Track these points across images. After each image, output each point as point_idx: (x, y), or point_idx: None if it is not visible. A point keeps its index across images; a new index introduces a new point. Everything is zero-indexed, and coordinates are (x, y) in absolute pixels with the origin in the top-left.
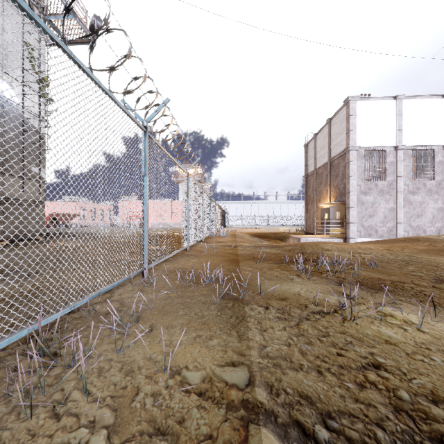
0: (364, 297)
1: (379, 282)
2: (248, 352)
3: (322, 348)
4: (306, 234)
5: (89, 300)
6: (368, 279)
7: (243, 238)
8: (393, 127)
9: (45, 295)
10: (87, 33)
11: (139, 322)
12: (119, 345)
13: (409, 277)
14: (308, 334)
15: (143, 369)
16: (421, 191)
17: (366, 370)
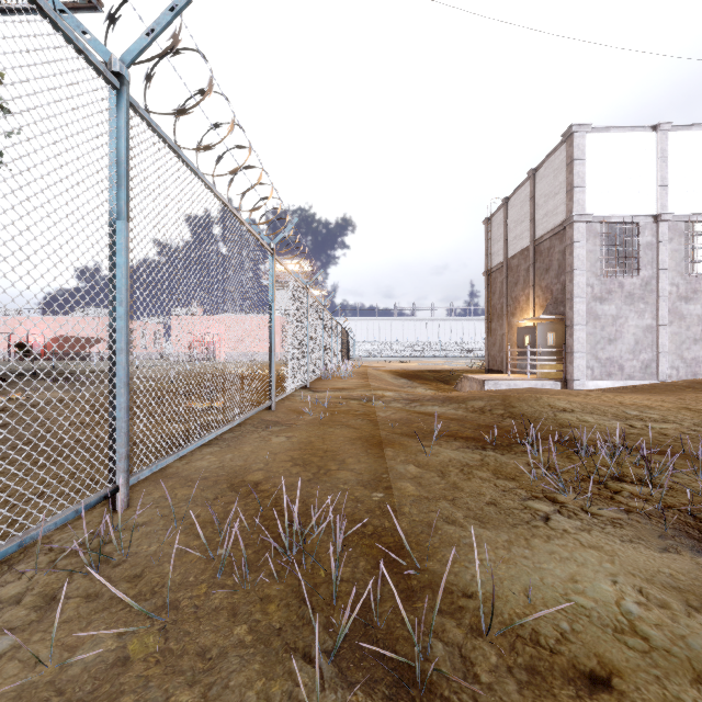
0: None
1: None
2: None
3: None
4: (489, 371)
5: None
6: None
7: (382, 380)
8: (651, 182)
9: None
10: None
11: None
12: None
13: None
14: None
15: None
16: (701, 297)
17: None
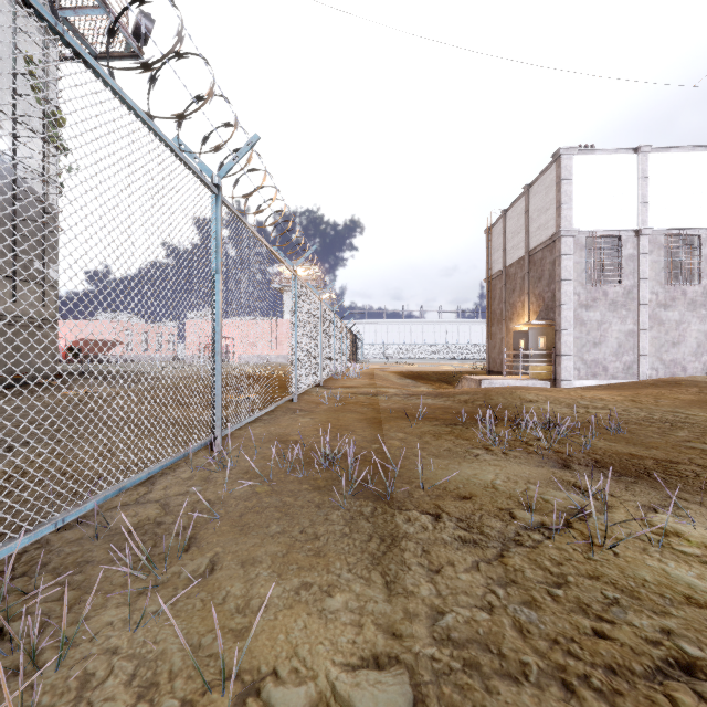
0: (615, 494)
1: (633, 462)
2: (408, 629)
3: (560, 618)
4: (490, 373)
5: (98, 503)
6: (611, 457)
7: (387, 381)
8: (633, 199)
9: (26, 490)
10: (129, 41)
11: (190, 552)
12: (140, 610)
13: (683, 451)
14: (525, 581)
15: (180, 679)
16: (678, 304)
17: (668, 680)
